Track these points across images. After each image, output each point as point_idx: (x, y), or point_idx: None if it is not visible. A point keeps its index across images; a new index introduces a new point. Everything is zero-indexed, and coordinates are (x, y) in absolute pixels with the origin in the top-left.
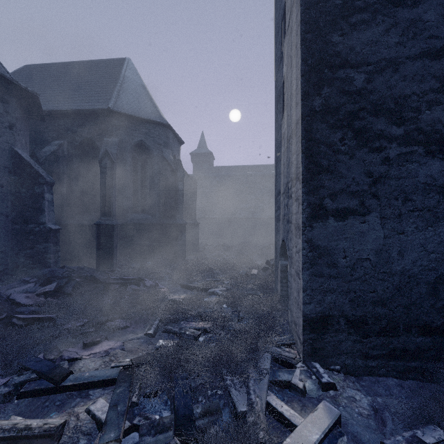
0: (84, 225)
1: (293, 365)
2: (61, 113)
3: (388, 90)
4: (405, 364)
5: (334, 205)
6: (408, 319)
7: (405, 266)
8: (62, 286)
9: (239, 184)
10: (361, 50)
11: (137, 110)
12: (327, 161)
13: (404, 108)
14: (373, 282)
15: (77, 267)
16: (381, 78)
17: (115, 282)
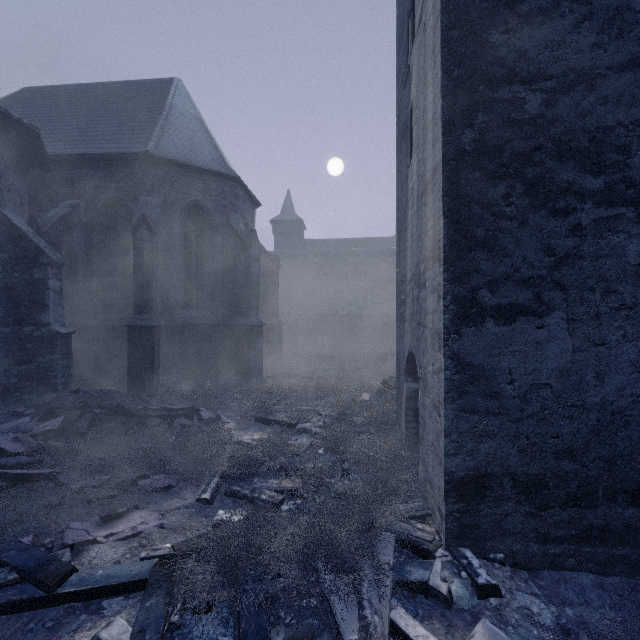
0: (110, 327)
1: (430, 554)
2: (75, 159)
3: (578, 119)
4: (607, 551)
5: (494, 299)
6: (611, 480)
7: (606, 396)
8: (73, 421)
9: (342, 266)
10: (536, 56)
11: (190, 155)
12: (484, 231)
13: (605, 147)
14: (556, 422)
15: (98, 391)
16: (568, 99)
17: (155, 415)
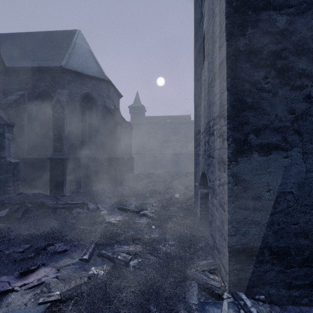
0: (41, 159)
1: (220, 296)
2: (22, 69)
3: (309, 31)
4: None
5: (258, 140)
6: None
7: None
8: (14, 211)
9: (164, 129)
10: None
11: (84, 69)
12: (251, 99)
13: None
14: (296, 215)
15: (32, 193)
16: (302, 19)
17: (62, 207)
